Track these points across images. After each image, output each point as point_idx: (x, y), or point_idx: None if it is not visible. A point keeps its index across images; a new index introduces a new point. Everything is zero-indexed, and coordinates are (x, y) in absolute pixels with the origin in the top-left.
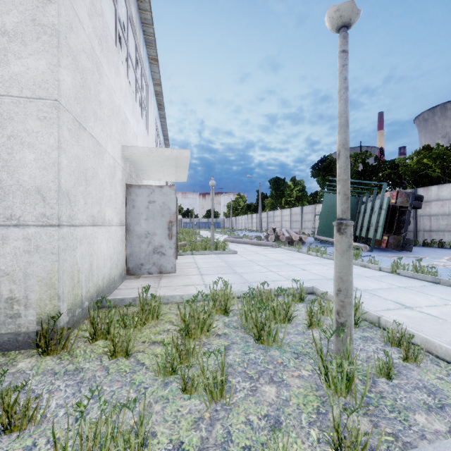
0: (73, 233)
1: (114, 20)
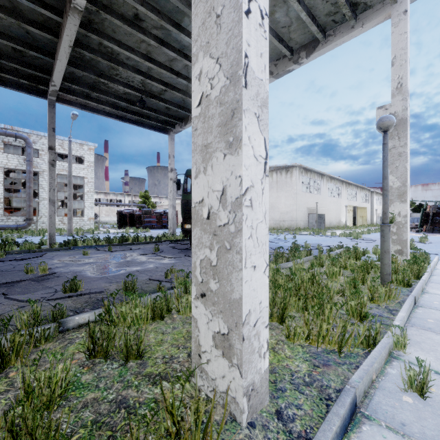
0: (298, 222)
1: (305, 187)
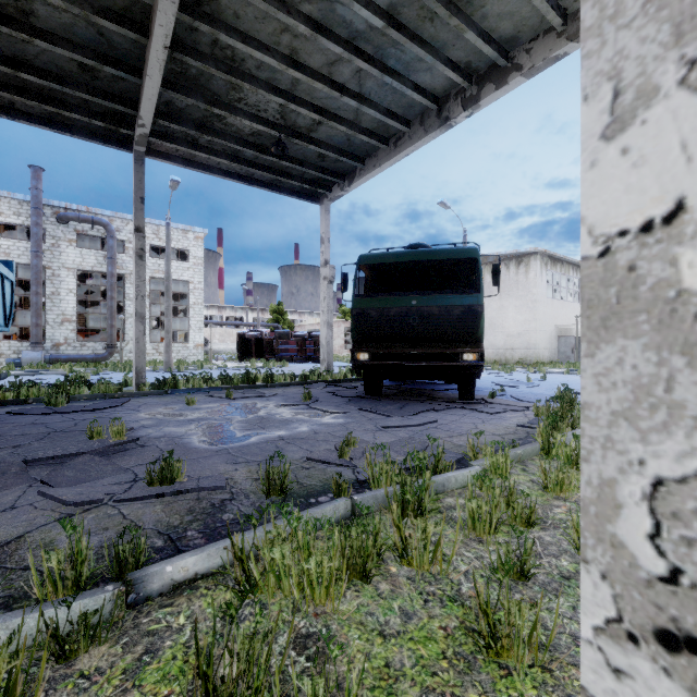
0: (539, 350)
1: (552, 289)
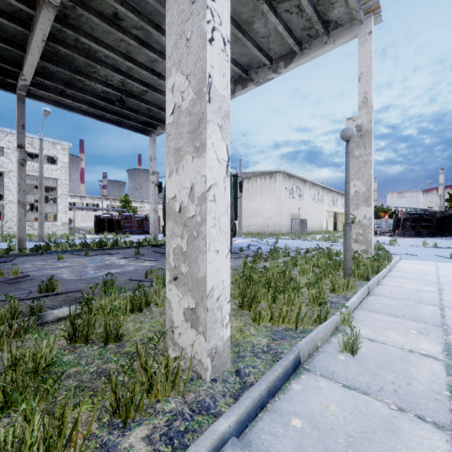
0: (281, 227)
1: (288, 192)
